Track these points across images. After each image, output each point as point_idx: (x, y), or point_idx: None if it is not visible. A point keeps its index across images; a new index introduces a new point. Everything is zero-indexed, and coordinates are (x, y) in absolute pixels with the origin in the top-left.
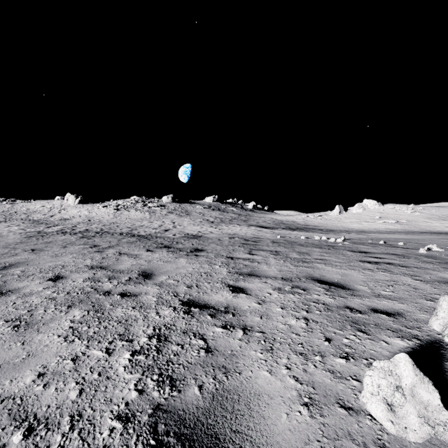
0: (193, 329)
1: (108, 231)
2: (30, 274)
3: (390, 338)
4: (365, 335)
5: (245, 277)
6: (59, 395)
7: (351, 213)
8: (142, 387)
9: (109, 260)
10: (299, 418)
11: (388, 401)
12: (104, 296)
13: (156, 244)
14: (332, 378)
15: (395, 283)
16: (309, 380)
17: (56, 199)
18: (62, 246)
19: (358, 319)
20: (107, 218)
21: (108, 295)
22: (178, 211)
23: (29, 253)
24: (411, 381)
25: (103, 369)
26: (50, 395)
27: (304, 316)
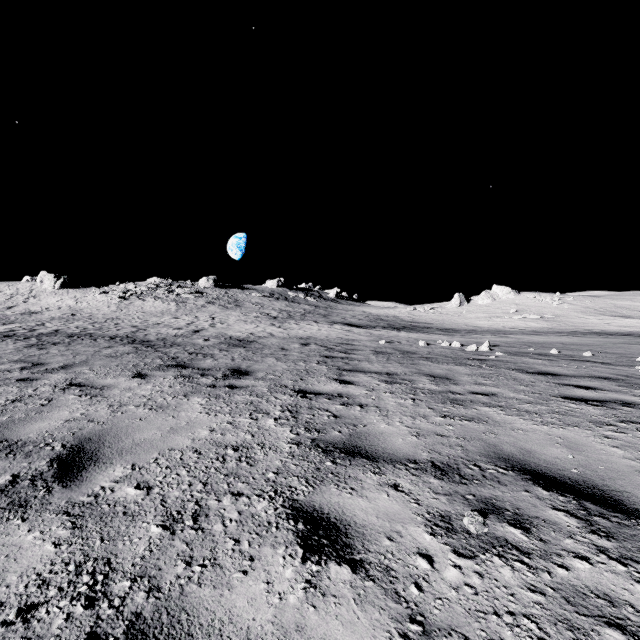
0: None
1: (92, 333)
2: None
3: None
4: None
5: (338, 464)
6: None
7: (476, 305)
8: None
9: (26, 404)
10: None
11: None
12: None
13: (162, 360)
14: None
15: None
16: None
17: (24, 281)
18: None
19: None
20: (105, 310)
21: None
22: (222, 301)
23: None
24: None
25: None
26: None
27: None
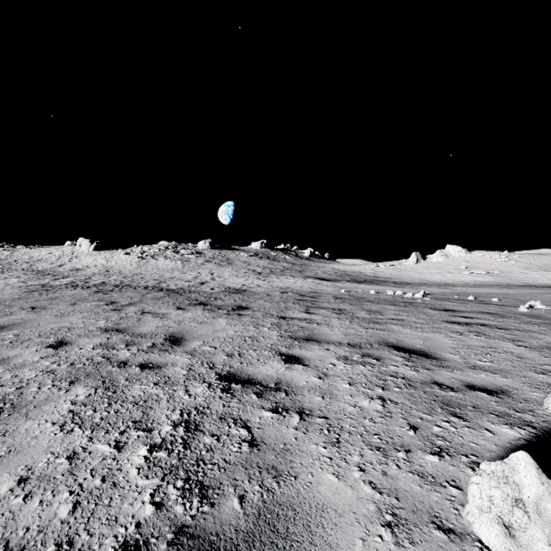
0: (233, 413)
1: (129, 284)
2: (25, 339)
3: (496, 425)
4: (462, 422)
5: (301, 343)
6: (45, 512)
7: (431, 262)
8: (161, 499)
9: (129, 320)
10: (380, 546)
11: (504, 521)
12: (119, 368)
13: (189, 301)
14: (423, 484)
15: (493, 350)
16: (391, 487)
17: (66, 245)
18: (71, 303)
19: (450, 399)
20: (129, 268)
21: (124, 367)
22: (217, 260)
23: (28, 312)
24: (535, 493)
25: (108, 472)
26: (32, 511)
27: (379, 395)
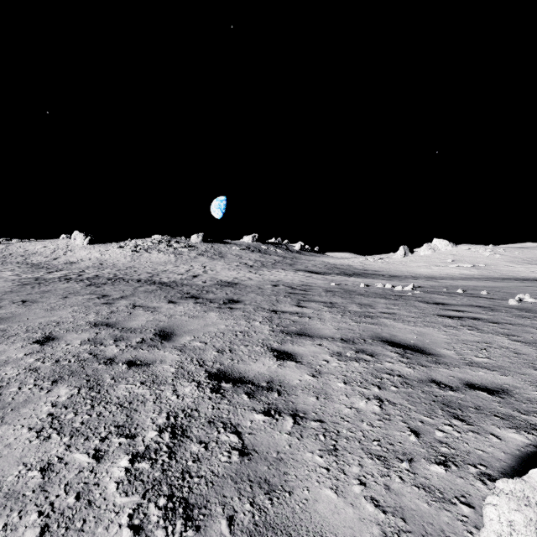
0: (223, 416)
1: (122, 277)
2: (12, 334)
3: (501, 430)
4: (465, 425)
5: (293, 338)
6: None
7: (418, 256)
8: (140, 521)
9: (119, 314)
10: None
11: None
12: (105, 365)
13: (181, 294)
14: (430, 501)
15: (488, 345)
16: (396, 505)
17: (61, 239)
18: (62, 297)
19: (450, 399)
20: (123, 261)
21: (111, 364)
22: (210, 253)
23: (18, 306)
24: None
25: (84, 488)
26: None
27: (376, 395)
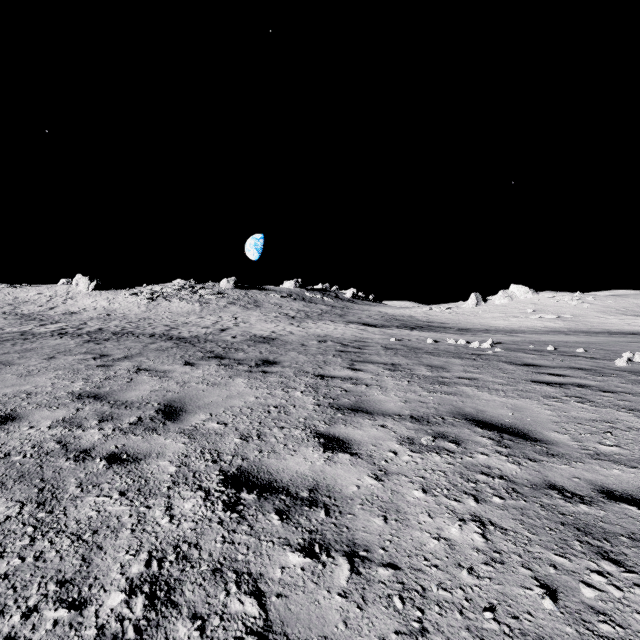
0: (238, 558)
1: (132, 331)
2: None
3: None
4: (624, 573)
5: (346, 415)
6: None
7: (493, 305)
8: None
9: (116, 381)
10: None
11: None
12: (74, 462)
13: (202, 353)
14: None
15: (611, 425)
16: None
17: (60, 284)
18: (47, 357)
19: (586, 520)
20: (136, 311)
21: (83, 460)
22: (243, 302)
23: None
24: None
25: None
26: None
27: (473, 513)
